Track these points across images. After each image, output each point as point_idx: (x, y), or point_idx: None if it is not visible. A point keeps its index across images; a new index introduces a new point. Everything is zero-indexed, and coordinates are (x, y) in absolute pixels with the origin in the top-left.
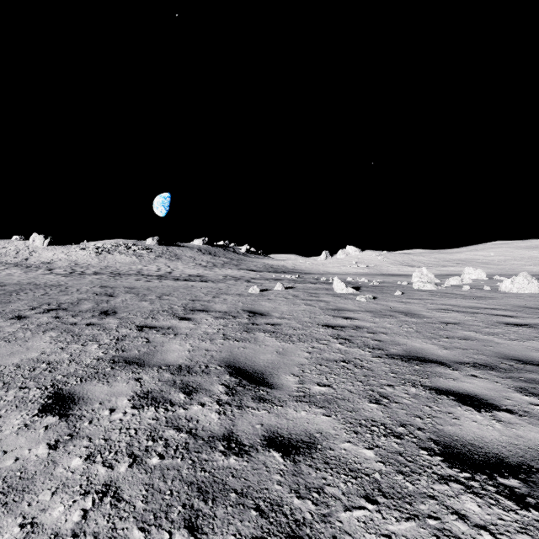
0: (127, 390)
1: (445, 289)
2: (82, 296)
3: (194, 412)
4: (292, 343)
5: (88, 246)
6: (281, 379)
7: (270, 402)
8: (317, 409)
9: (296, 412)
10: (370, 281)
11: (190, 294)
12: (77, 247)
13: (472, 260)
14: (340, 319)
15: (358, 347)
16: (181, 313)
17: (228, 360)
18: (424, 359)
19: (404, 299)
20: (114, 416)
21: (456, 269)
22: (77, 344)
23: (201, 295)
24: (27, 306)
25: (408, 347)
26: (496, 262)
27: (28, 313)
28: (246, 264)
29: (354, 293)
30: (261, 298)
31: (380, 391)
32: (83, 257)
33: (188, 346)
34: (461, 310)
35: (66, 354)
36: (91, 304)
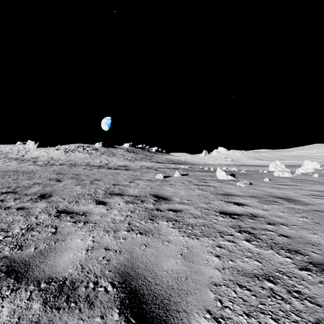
0: None
1: (299, 176)
2: (38, 180)
3: None
4: (196, 238)
5: (60, 148)
6: None
7: None
8: None
9: None
10: (239, 170)
11: (114, 179)
12: (53, 148)
13: (301, 156)
14: (233, 205)
15: (270, 247)
16: (101, 197)
17: (125, 269)
18: None
19: (274, 185)
20: None
21: (291, 161)
22: None
23: (122, 180)
24: None
25: None
26: (318, 157)
27: None
28: (155, 159)
29: (233, 179)
30: (164, 183)
31: None
32: (57, 154)
33: (89, 241)
34: None
35: None
36: (39, 188)
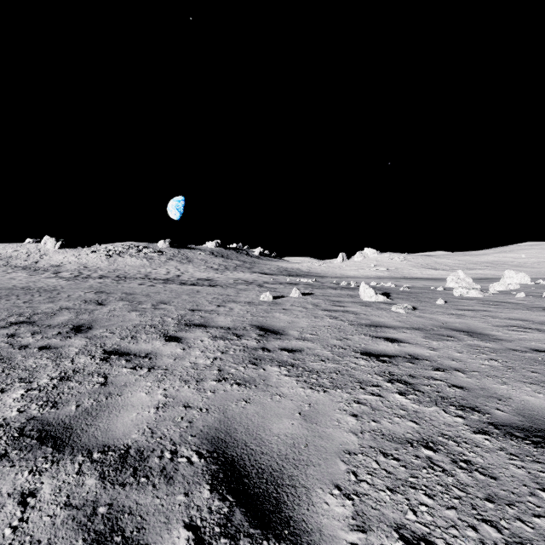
0: None
1: (494, 296)
2: (67, 303)
3: None
4: (323, 390)
5: (99, 249)
6: (316, 507)
7: None
8: None
9: None
10: (398, 286)
11: (192, 302)
12: (88, 249)
13: (502, 263)
14: (383, 342)
15: (434, 403)
16: (172, 330)
17: (216, 433)
18: None
19: (452, 310)
20: None
21: (484, 272)
22: None
23: (205, 303)
24: None
25: (519, 405)
26: (529, 264)
27: None
28: (259, 267)
29: (386, 301)
30: (275, 308)
31: None
32: (93, 260)
33: (159, 395)
34: (541, 328)
35: None
36: (69, 315)
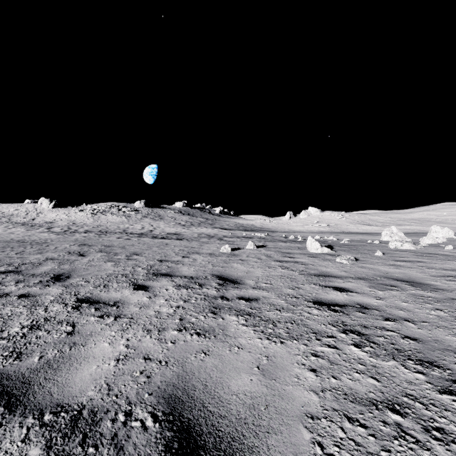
0: None
1: (426, 248)
2: (53, 254)
3: None
4: (280, 341)
5: (85, 208)
6: None
7: None
8: None
9: None
10: (339, 240)
11: (161, 253)
12: (76, 209)
13: (426, 219)
14: (332, 291)
15: (391, 356)
16: (141, 279)
17: (173, 391)
18: None
19: (390, 261)
20: None
21: (411, 227)
22: None
23: (172, 254)
24: None
25: None
26: (450, 221)
27: None
28: (219, 224)
29: (330, 253)
30: (233, 258)
31: None
32: (81, 217)
33: (121, 346)
34: None
35: None
36: (52, 265)
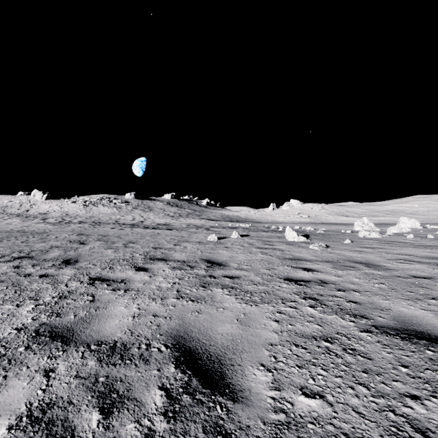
0: (21, 399)
1: (390, 237)
2: (56, 243)
3: None
4: (255, 304)
5: (77, 200)
6: (247, 376)
7: None
8: None
9: None
10: (316, 230)
11: (154, 241)
12: (68, 200)
13: (399, 211)
14: (301, 271)
15: (334, 313)
16: (140, 263)
17: (177, 333)
18: (430, 336)
19: (356, 248)
20: None
21: (385, 218)
22: (12, 303)
23: (164, 242)
24: None
25: (395, 313)
26: (420, 212)
27: None
28: (206, 215)
29: (306, 241)
30: (219, 246)
31: (406, 413)
32: (73, 209)
33: (134, 308)
34: (422, 260)
35: None
36: (59, 252)
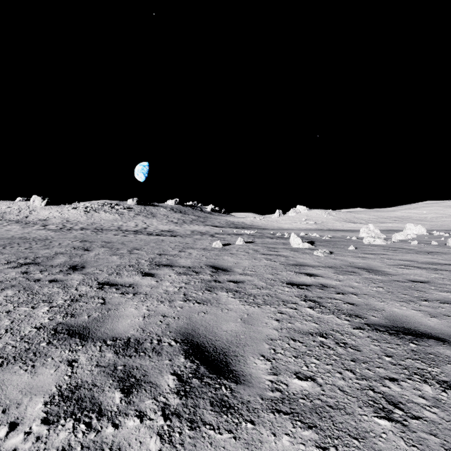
0: (51, 382)
1: (394, 244)
2: (60, 249)
3: (127, 433)
4: (257, 306)
5: (78, 206)
6: (249, 365)
7: (236, 412)
8: (304, 431)
9: (274, 437)
10: (322, 236)
11: (159, 248)
12: (69, 206)
13: (407, 217)
14: (303, 276)
15: (331, 313)
16: (146, 268)
17: (186, 330)
18: (416, 332)
19: (360, 254)
20: (9, 441)
21: (393, 225)
22: (27, 305)
23: (169, 249)
24: (4, 260)
25: (388, 313)
26: (428, 219)
27: (0, 268)
28: (211, 221)
29: (310, 248)
30: (224, 252)
31: (383, 390)
32: (74, 215)
33: (144, 310)
34: (421, 266)
35: (7, 321)
36: (64, 258)
